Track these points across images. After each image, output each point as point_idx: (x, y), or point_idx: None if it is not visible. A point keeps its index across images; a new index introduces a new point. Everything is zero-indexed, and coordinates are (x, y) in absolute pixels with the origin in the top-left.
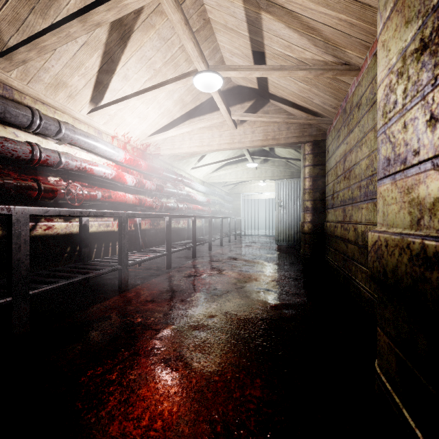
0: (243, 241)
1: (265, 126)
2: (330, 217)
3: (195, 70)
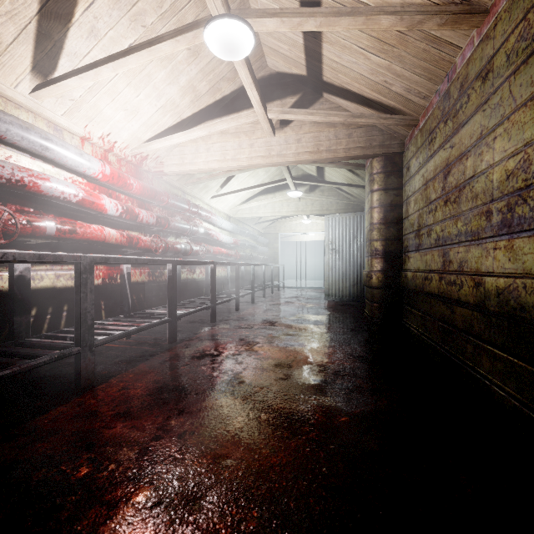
0: (282, 295)
1: (316, 132)
2: (412, 263)
3: (207, 18)
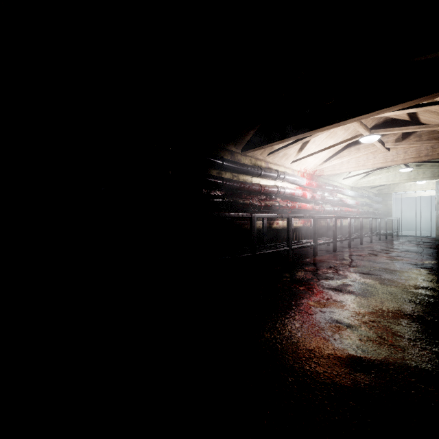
0: (395, 240)
1: (417, 146)
2: None
3: (360, 134)
